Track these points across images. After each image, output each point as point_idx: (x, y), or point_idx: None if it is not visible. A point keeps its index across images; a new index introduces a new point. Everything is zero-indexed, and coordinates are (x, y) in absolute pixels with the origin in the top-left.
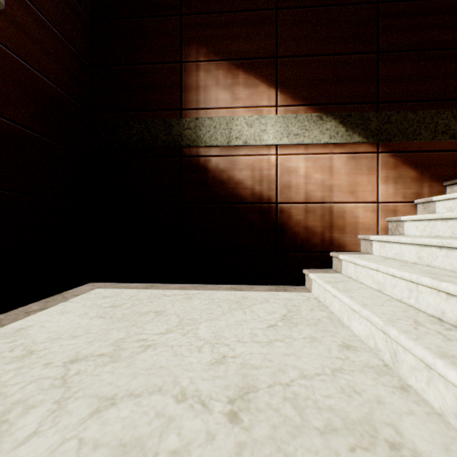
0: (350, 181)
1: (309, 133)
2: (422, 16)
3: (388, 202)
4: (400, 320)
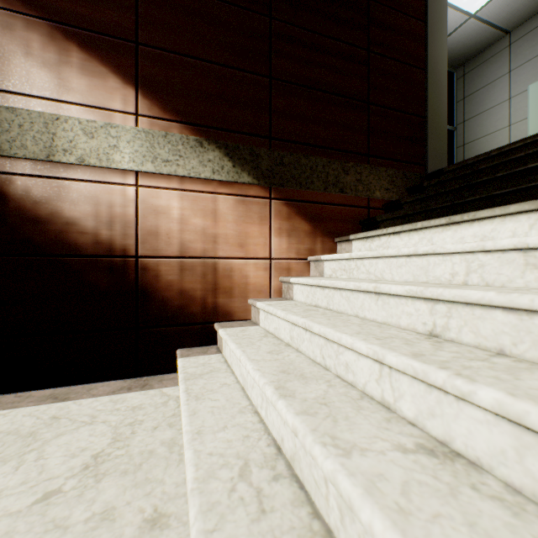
0: (239, 231)
1: (185, 162)
2: (315, 51)
3: (282, 258)
4: (224, 468)
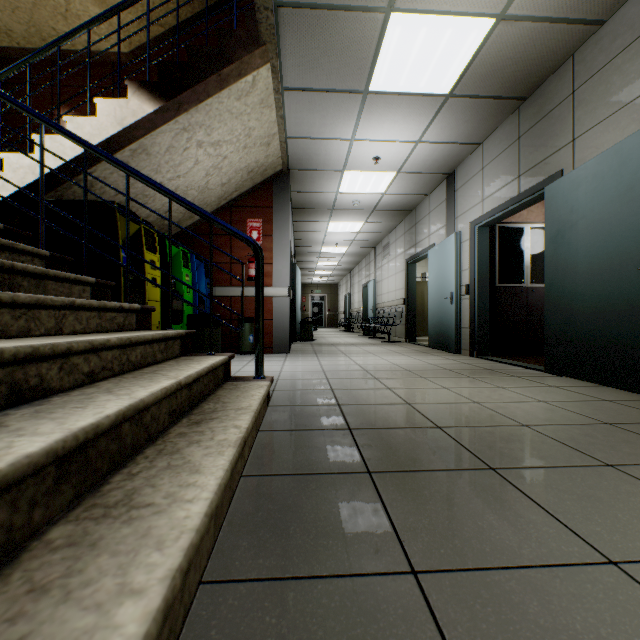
0: None
1: None
2: None
3: None
4: None
